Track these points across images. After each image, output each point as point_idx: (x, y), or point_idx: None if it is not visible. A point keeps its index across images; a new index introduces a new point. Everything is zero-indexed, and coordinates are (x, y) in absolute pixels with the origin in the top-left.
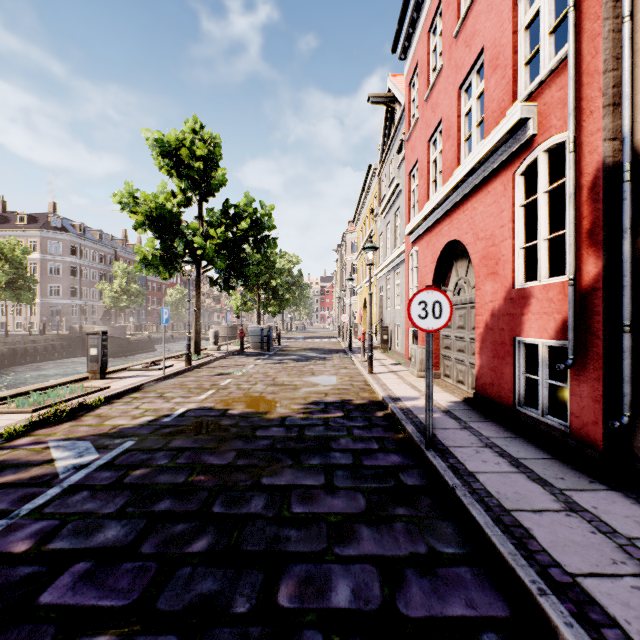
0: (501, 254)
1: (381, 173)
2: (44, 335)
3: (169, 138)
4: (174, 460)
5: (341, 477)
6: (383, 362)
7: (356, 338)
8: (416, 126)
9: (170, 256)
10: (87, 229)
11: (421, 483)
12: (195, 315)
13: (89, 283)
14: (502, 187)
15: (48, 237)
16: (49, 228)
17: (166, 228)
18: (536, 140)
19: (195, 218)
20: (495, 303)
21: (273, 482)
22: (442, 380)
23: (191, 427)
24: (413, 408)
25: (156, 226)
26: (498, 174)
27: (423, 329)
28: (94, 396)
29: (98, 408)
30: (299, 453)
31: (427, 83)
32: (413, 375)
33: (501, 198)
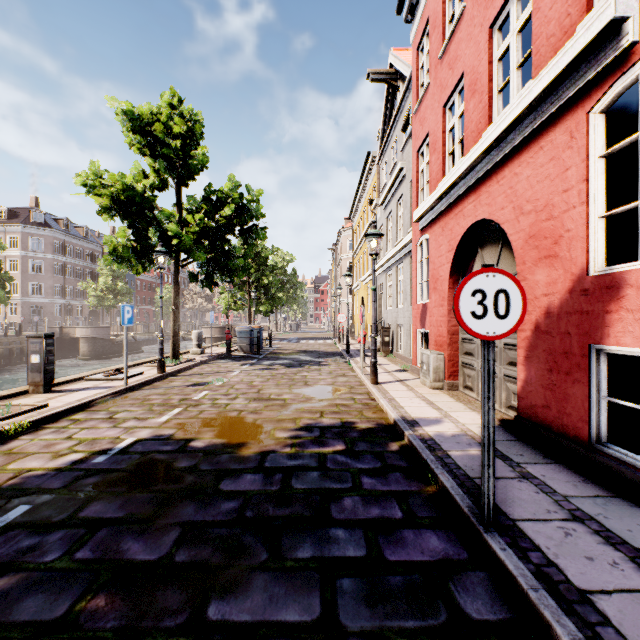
0: (564, 229)
1: (381, 160)
2: (20, 336)
3: (141, 111)
4: (72, 552)
5: (349, 597)
6: (386, 368)
7: (353, 339)
8: (427, 93)
9: (145, 248)
10: (72, 225)
11: (494, 615)
12: (173, 314)
13: (74, 281)
14: (566, 136)
15: (29, 233)
16: (30, 223)
17: (137, 214)
18: (637, 51)
19: (174, 205)
20: (553, 297)
21: (227, 615)
22: (461, 393)
23: (128, 474)
24: (439, 438)
25: (124, 211)
26: (559, 119)
27: (479, 335)
28: (18, 420)
29: (16, 438)
30: (280, 531)
31: (442, 37)
32: (425, 386)
33: (564, 151)
